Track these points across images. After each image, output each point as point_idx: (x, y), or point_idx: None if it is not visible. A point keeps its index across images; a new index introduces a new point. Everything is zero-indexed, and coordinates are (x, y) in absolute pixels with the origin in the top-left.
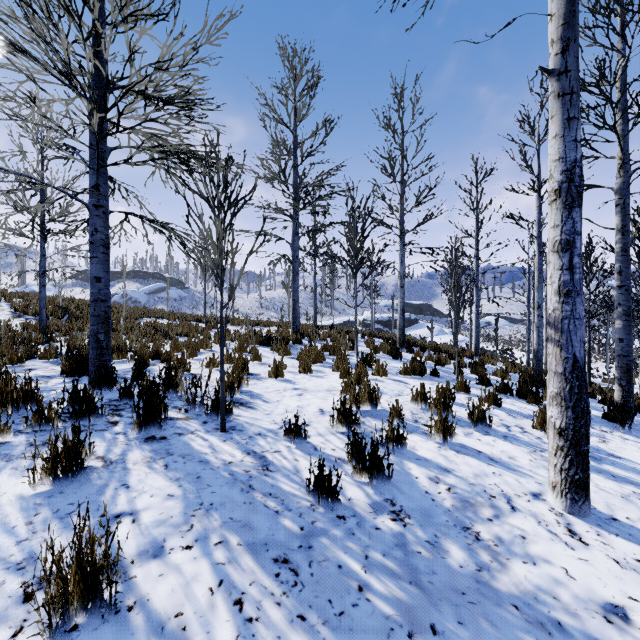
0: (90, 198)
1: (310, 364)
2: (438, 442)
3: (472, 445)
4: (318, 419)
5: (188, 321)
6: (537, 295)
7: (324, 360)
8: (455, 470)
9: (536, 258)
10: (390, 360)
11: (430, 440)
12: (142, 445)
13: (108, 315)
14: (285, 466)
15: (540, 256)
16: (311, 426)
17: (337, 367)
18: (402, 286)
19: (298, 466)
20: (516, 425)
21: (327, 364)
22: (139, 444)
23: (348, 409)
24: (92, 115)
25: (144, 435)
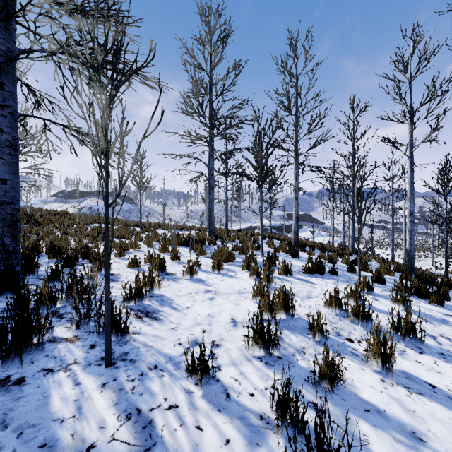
0: None
1: (222, 264)
2: (376, 370)
3: (417, 373)
4: (230, 334)
5: (129, 226)
6: (409, 204)
7: (234, 259)
8: (429, 436)
9: (408, 174)
10: (290, 258)
11: (366, 367)
12: None
13: (15, 218)
14: (180, 448)
15: (412, 172)
16: (222, 347)
17: (246, 266)
18: (296, 198)
19: (200, 445)
20: (440, 334)
21: (237, 263)
22: None
23: (267, 329)
24: None
25: None
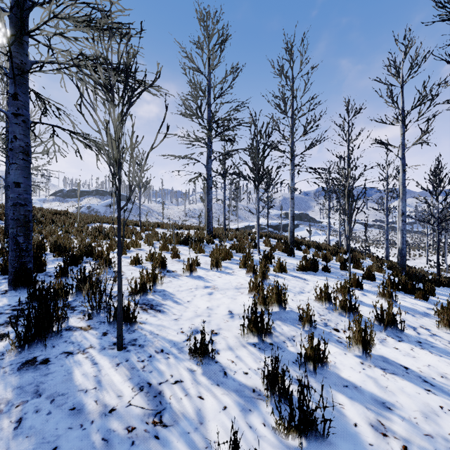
0: (9, 107)
1: (220, 262)
2: (358, 355)
3: (394, 358)
4: (227, 325)
5: (128, 225)
6: (401, 204)
7: (232, 257)
8: (396, 406)
9: (400, 175)
10: (285, 257)
11: (348, 352)
12: (10, 376)
13: (28, 219)
14: (185, 412)
15: (404, 173)
16: (220, 335)
17: (243, 264)
18: (292, 198)
19: (202, 410)
20: (420, 326)
21: (234, 261)
22: (8, 374)
23: (260, 319)
24: (11, 28)
25: (24, 357)
